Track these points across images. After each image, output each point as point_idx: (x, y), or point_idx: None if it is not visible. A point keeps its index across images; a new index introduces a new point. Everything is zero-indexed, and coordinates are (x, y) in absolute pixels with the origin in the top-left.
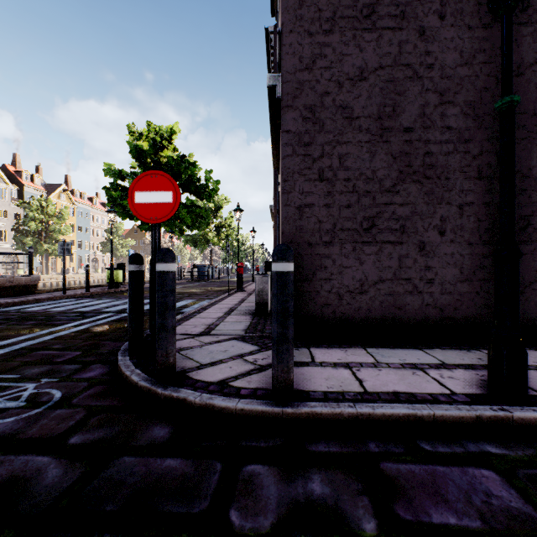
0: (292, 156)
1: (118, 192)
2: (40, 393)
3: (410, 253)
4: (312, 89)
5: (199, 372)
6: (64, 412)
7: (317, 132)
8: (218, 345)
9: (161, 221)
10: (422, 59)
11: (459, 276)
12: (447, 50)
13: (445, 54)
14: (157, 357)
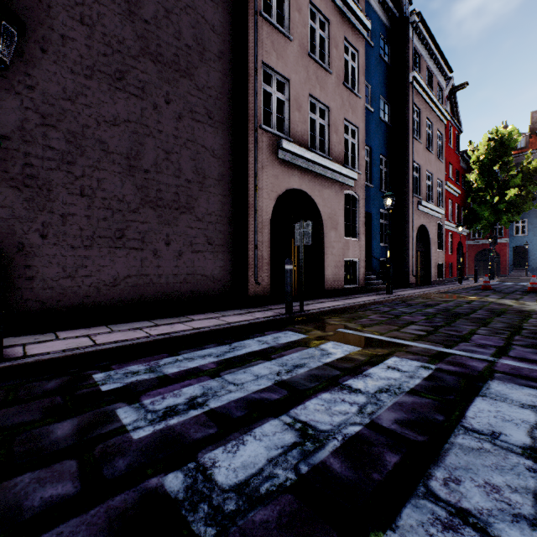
0: None
1: None
2: None
3: (7, 253)
4: None
5: None
6: None
7: None
8: None
9: None
10: (22, 78)
11: (63, 273)
12: (50, 81)
13: (48, 83)
14: None
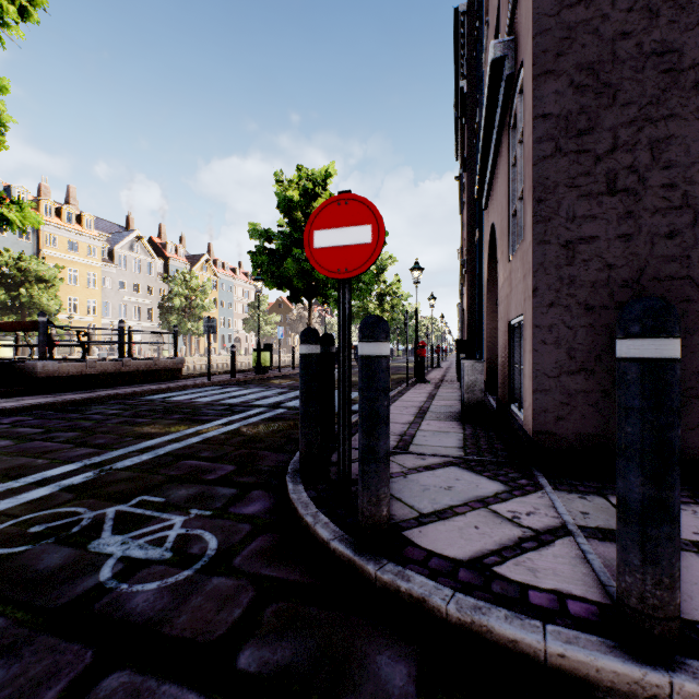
0: (553, 157)
1: (265, 256)
2: (190, 537)
3: None
4: (593, 33)
5: (424, 533)
6: (223, 583)
7: (603, 107)
8: (431, 474)
9: (353, 274)
10: None
11: None
12: None
13: None
14: (360, 504)
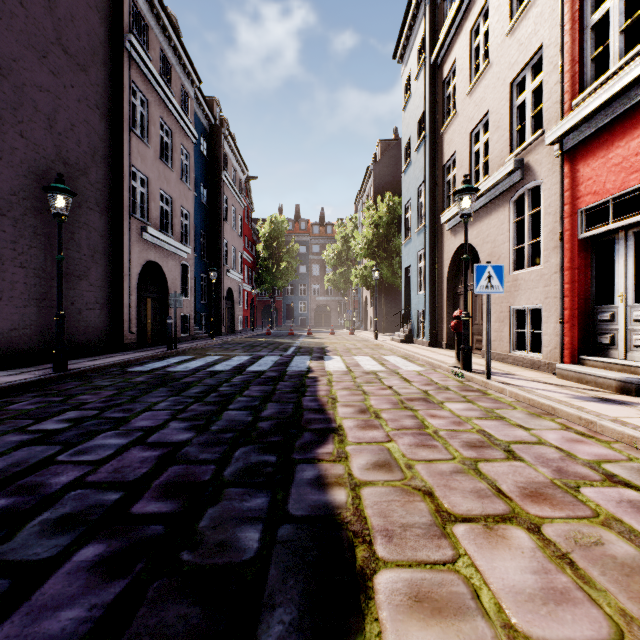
0: None
1: None
2: None
3: None
4: None
5: None
6: None
7: None
8: None
9: None
10: None
11: (11, 327)
12: (4, 181)
13: (3, 183)
14: None
